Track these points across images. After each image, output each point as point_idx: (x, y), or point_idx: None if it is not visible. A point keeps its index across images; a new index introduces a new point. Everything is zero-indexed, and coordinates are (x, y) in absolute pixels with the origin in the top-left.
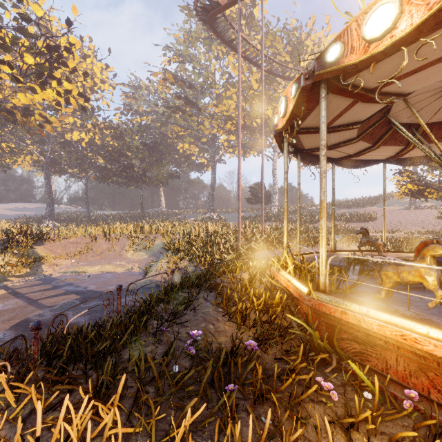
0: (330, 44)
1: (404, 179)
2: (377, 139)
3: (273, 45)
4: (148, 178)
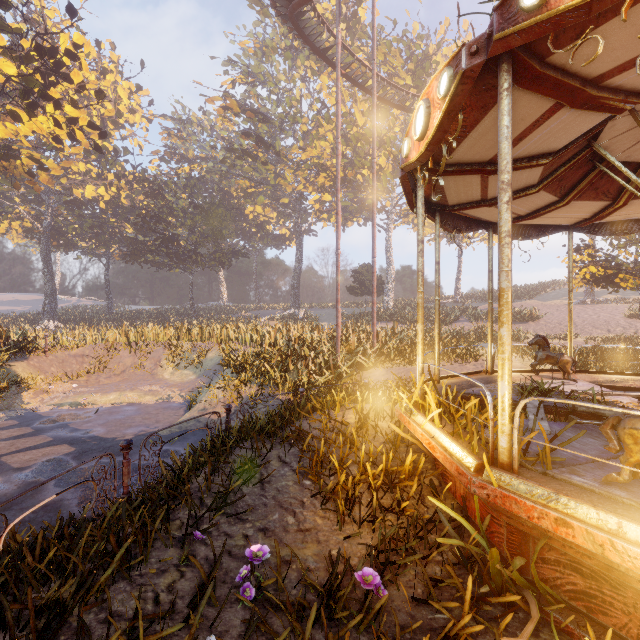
0: None
1: (583, 259)
2: (568, 188)
3: (387, 61)
4: (200, 256)
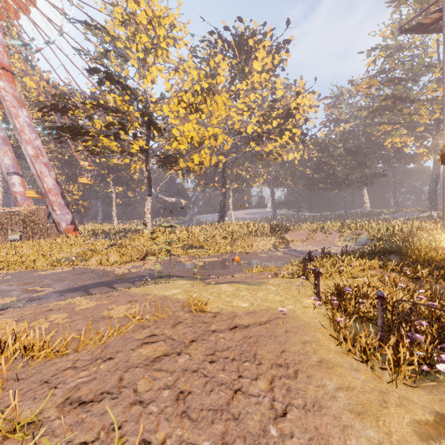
0: None
1: None
2: None
3: None
4: (350, 181)
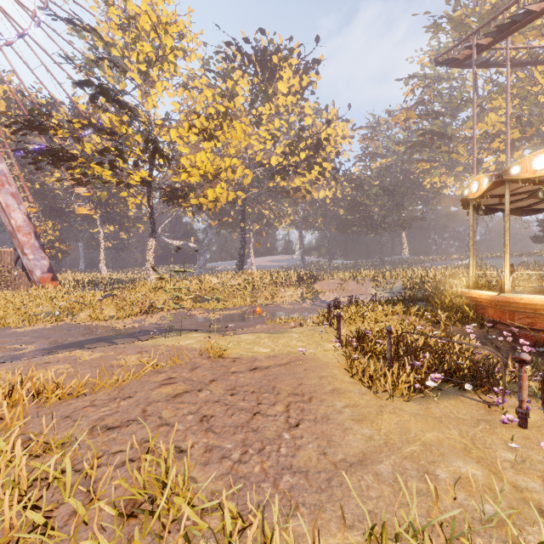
0: (466, 188)
1: None
2: None
3: None
4: (387, 225)
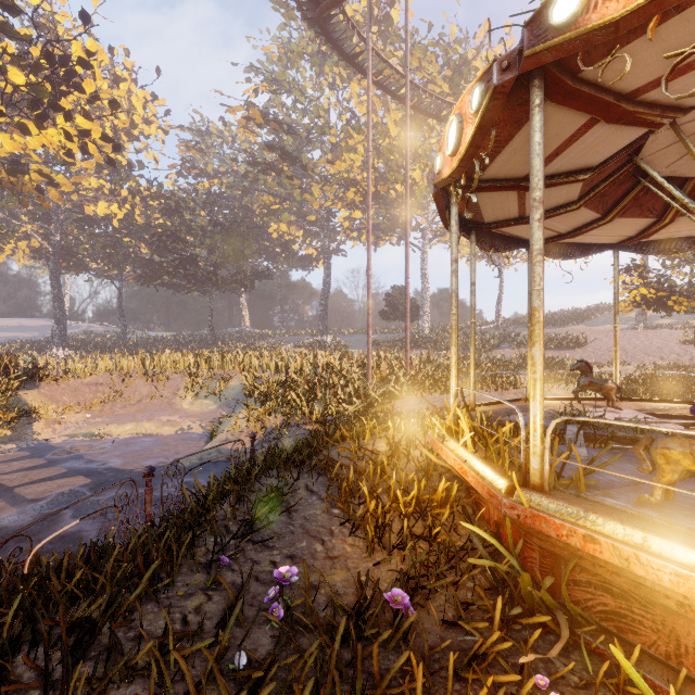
0: None
1: (633, 280)
2: (611, 204)
3: (422, 67)
4: (220, 278)
